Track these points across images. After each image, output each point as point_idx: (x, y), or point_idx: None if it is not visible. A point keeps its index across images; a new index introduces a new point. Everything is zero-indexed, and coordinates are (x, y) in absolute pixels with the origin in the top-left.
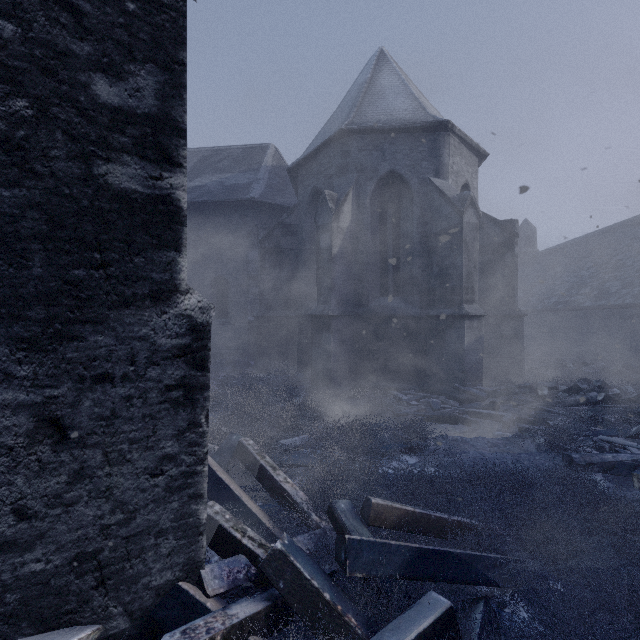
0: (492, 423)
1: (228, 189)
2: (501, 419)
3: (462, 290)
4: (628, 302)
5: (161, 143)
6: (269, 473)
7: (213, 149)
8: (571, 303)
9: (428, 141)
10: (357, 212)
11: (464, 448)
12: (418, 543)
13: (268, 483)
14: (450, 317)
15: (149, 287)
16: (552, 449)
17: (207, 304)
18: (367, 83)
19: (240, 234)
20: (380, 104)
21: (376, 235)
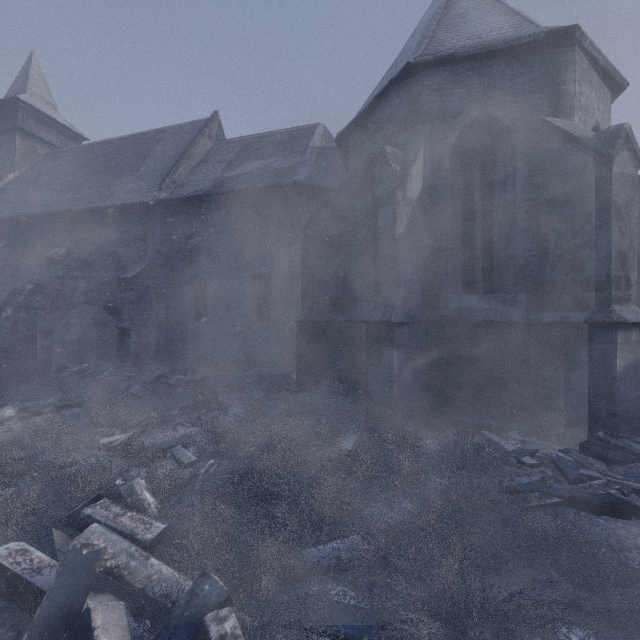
0: None
1: (270, 175)
2: None
3: (609, 282)
4: None
5: None
6: None
7: (257, 136)
8: None
9: (540, 64)
10: (431, 177)
11: None
12: None
13: None
14: (585, 325)
15: None
16: None
17: None
18: (442, 8)
19: (283, 225)
20: (462, 28)
21: (457, 209)
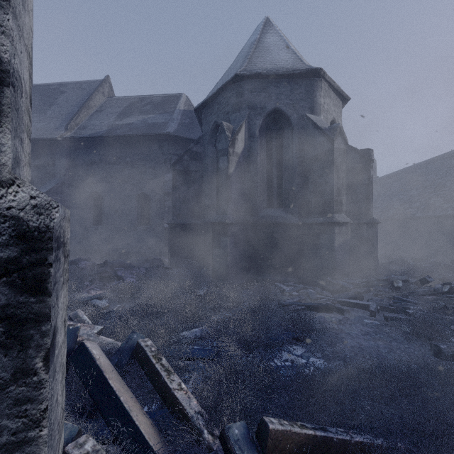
0: (360, 311)
1: (149, 126)
2: (367, 308)
3: (333, 202)
4: (450, 213)
5: None
6: (163, 379)
7: (139, 97)
8: (405, 214)
9: (305, 85)
10: (249, 141)
11: (342, 337)
12: None
13: (162, 389)
14: (323, 224)
15: None
16: (418, 337)
17: (46, 201)
18: (256, 41)
19: (158, 160)
20: (267, 57)
21: (264, 159)
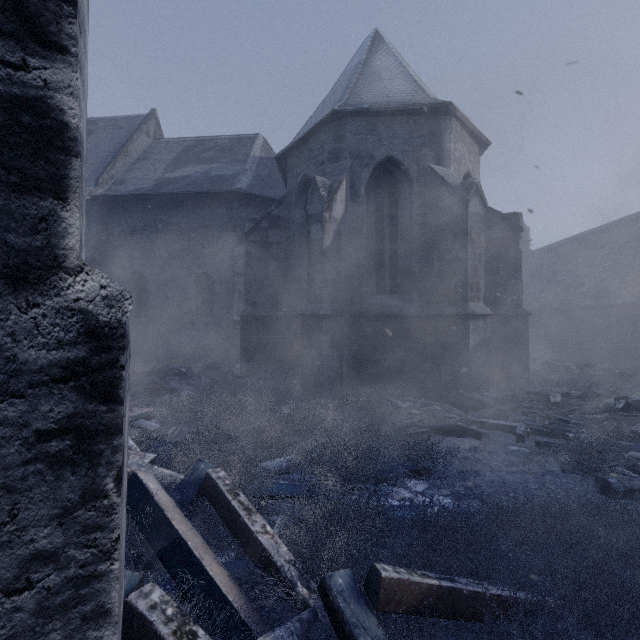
0: (503, 435)
1: (213, 180)
2: (513, 430)
3: (467, 287)
4: (629, 301)
5: (24, 4)
6: (242, 520)
7: (198, 139)
8: (568, 302)
9: (428, 125)
10: (351, 201)
11: (478, 468)
12: (447, 633)
13: (241, 533)
14: (453, 316)
15: (2, 259)
16: (580, 469)
17: (118, 291)
18: (362, 64)
19: (225, 228)
20: (376, 86)
21: (372, 227)
